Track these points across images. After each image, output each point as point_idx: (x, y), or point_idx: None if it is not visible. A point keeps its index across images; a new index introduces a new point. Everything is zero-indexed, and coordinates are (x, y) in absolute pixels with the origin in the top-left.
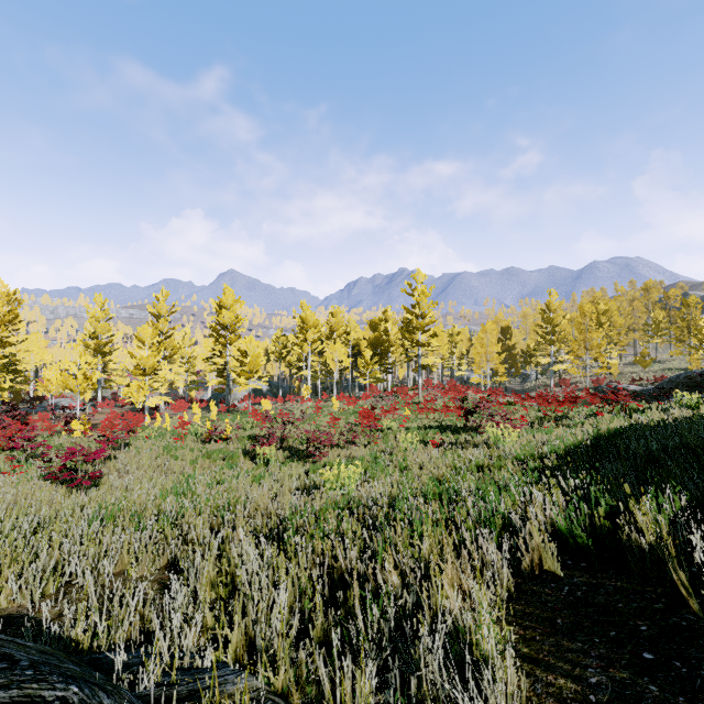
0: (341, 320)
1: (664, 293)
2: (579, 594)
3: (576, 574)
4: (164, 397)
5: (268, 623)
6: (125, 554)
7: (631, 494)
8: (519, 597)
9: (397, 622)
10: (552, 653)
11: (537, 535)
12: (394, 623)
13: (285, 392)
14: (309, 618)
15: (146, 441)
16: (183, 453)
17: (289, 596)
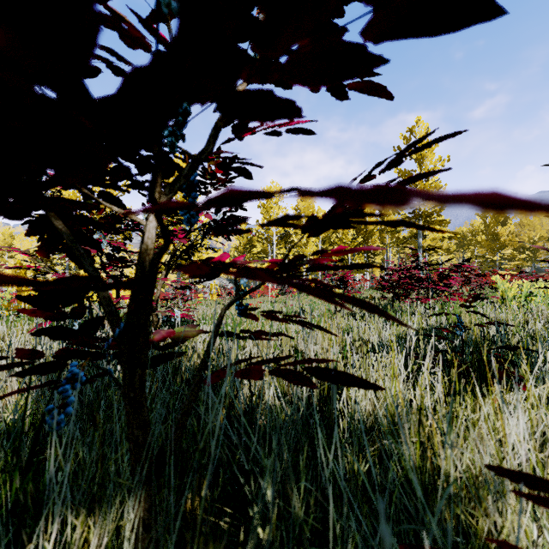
0: (311, 205)
1: None
2: None
3: None
4: None
5: None
6: None
7: None
8: None
9: None
10: None
11: None
12: None
13: None
14: None
15: None
16: None
17: None
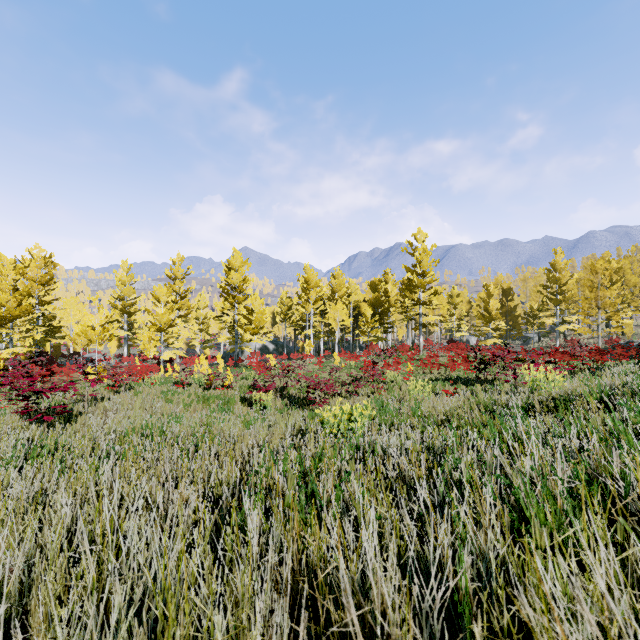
0: (342, 282)
1: None
2: None
3: None
4: (177, 351)
5: None
6: None
7: None
8: None
9: None
10: None
11: None
12: None
13: (290, 351)
14: None
15: (151, 387)
16: (178, 397)
17: None
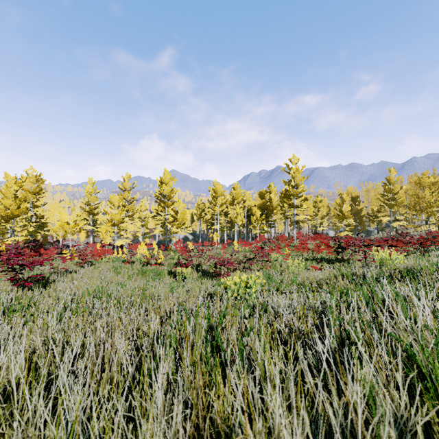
0: (240, 192)
1: None
2: None
3: None
4: (126, 240)
5: None
6: None
7: None
8: None
9: None
10: None
11: None
12: None
13: (203, 240)
14: None
15: (106, 264)
16: (124, 270)
17: None
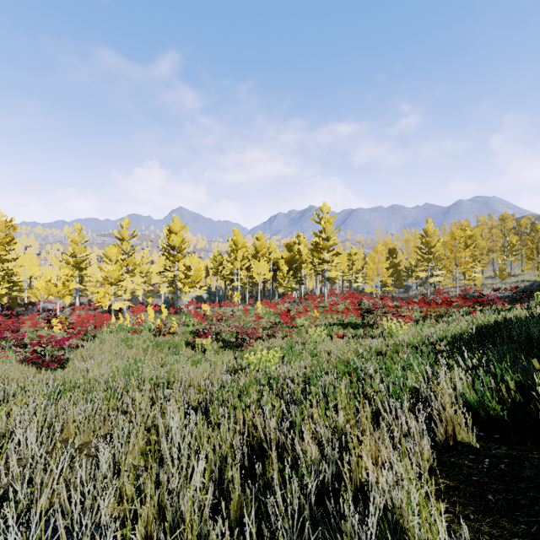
0: (264, 243)
1: (517, 222)
2: (502, 467)
3: (493, 446)
4: (126, 302)
5: (184, 495)
6: (71, 424)
7: (534, 370)
8: (439, 469)
9: (316, 494)
10: (495, 538)
11: (449, 407)
12: (313, 494)
13: (221, 299)
14: (229, 487)
15: (110, 335)
16: (137, 343)
17: (209, 466)
